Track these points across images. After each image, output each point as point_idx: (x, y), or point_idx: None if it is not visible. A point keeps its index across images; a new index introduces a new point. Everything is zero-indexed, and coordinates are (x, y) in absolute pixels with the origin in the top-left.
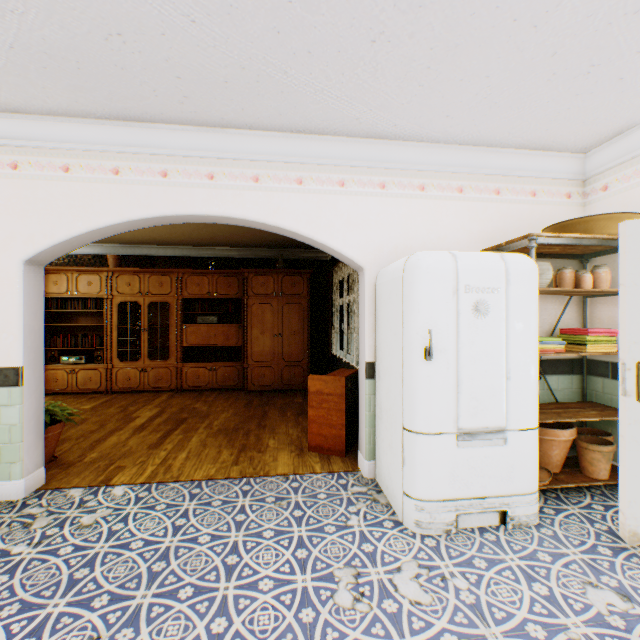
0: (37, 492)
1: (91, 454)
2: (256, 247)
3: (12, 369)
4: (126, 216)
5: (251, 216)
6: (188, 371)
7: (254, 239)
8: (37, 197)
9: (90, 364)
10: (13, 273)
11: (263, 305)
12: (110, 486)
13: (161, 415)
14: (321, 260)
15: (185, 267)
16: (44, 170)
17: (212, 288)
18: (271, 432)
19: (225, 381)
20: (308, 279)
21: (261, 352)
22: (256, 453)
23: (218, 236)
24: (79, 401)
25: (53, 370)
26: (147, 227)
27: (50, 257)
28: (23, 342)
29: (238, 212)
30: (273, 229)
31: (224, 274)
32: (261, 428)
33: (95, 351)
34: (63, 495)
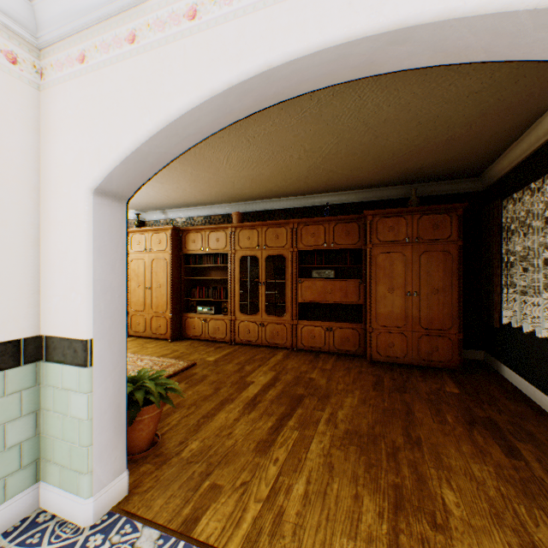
0: (109, 516)
1: (191, 442)
2: (378, 186)
3: (80, 342)
4: (206, 87)
5: (465, 1)
6: (302, 329)
7: (379, 173)
8: (102, 94)
9: (217, 315)
10: (81, 208)
11: (391, 255)
12: (190, 544)
13: (274, 384)
14: (469, 193)
15: (299, 218)
16: (109, 51)
17: (327, 238)
18: (436, 463)
19: (342, 344)
20: (458, 217)
21: (388, 314)
22: (429, 530)
23: (335, 175)
24: (207, 350)
25: (191, 318)
26: (243, 117)
27: (127, 185)
28: (91, 304)
29: (428, 3)
30: (515, 38)
31: (341, 221)
32: (413, 446)
33: (222, 303)
34: (129, 542)
